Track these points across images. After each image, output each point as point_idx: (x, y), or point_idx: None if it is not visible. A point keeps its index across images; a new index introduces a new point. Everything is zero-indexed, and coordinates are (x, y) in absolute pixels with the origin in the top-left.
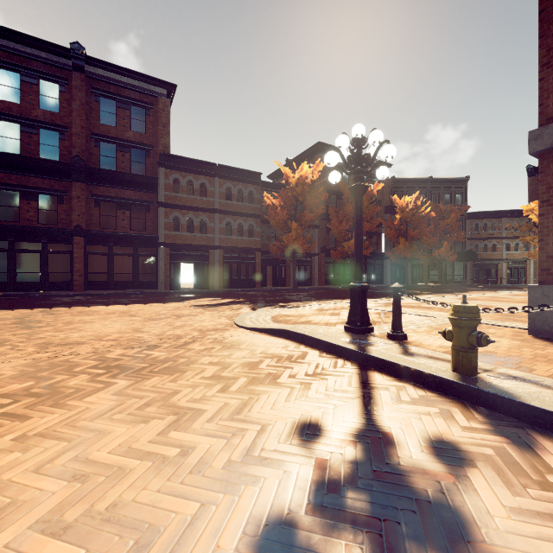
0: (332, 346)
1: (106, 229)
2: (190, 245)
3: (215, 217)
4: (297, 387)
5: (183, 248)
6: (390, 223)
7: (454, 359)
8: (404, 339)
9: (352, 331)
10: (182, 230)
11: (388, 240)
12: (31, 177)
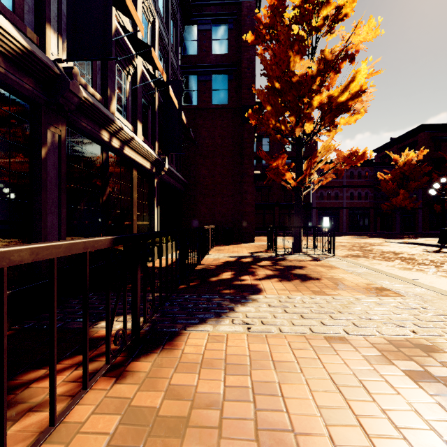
0: (431, 245)
1: (287, 201)
2: (329, 207)
3: (343, 190)
4: (422, 248)
5: (325, 209)
6: None
7: None
8: None
9: (440, 243)
10: (324, 199)
11: None
12: (259, 182)
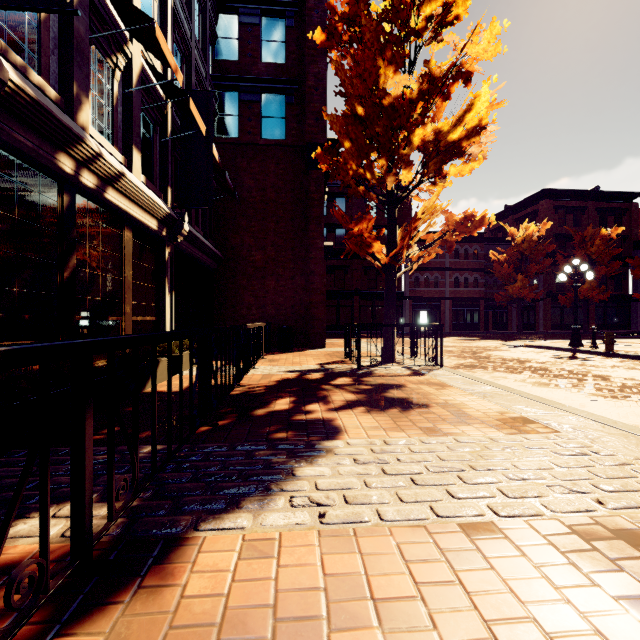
0: (562, 349)
1: (370, 289)
2: (427, 298)
3: (446, 274)
4: (551, 353)
5: (421, 300)
6: (637, 263)
7: (605, 347)
8: (597, 348)
9: (572, 346)
10: (421, 286)
11: (637, 280)
12: (331, 260)
